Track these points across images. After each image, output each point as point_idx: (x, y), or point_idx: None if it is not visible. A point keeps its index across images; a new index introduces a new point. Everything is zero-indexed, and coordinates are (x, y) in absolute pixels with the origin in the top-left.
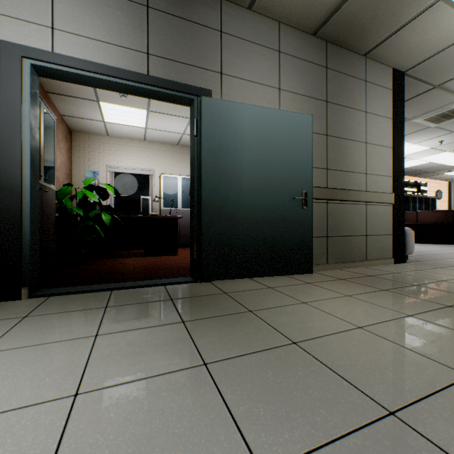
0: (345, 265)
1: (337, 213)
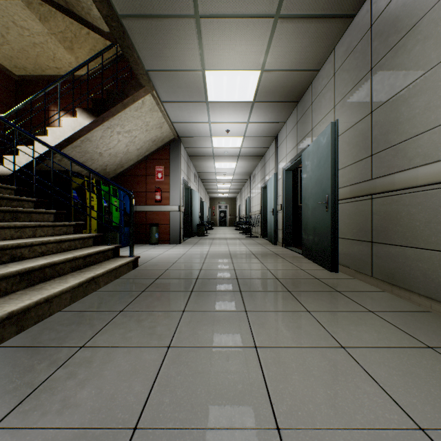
0: (394, 290)
1: (384, 210)
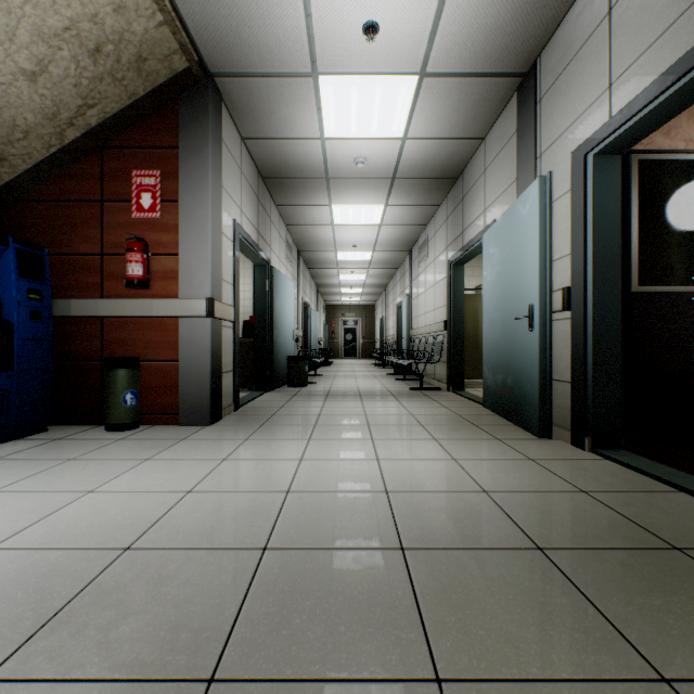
0: None
1: None
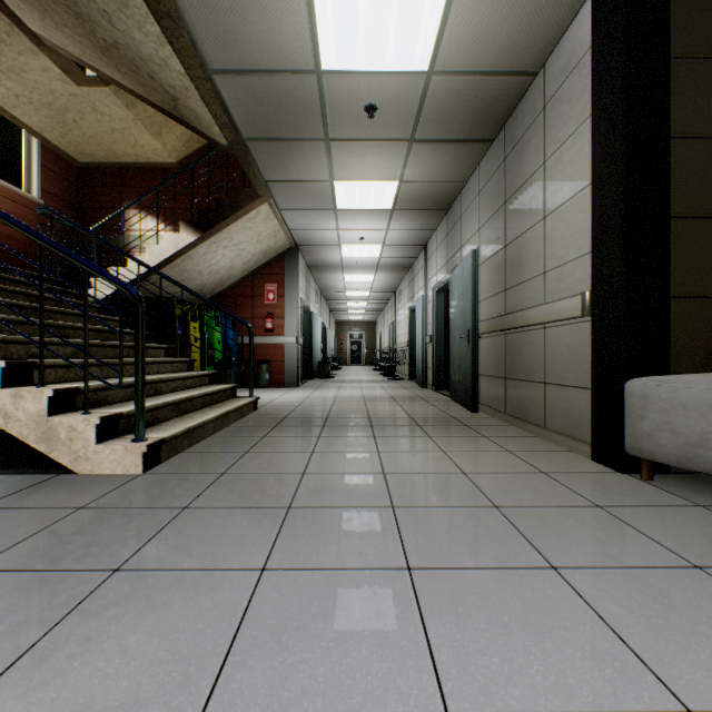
0: (518, 423)
1: (513, 346)
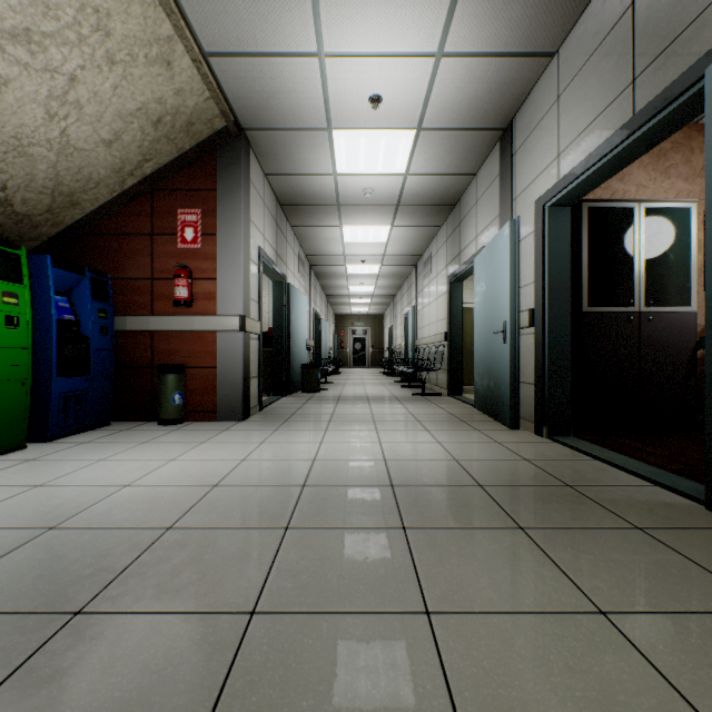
0: None
1: None
